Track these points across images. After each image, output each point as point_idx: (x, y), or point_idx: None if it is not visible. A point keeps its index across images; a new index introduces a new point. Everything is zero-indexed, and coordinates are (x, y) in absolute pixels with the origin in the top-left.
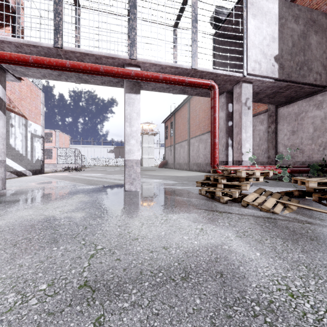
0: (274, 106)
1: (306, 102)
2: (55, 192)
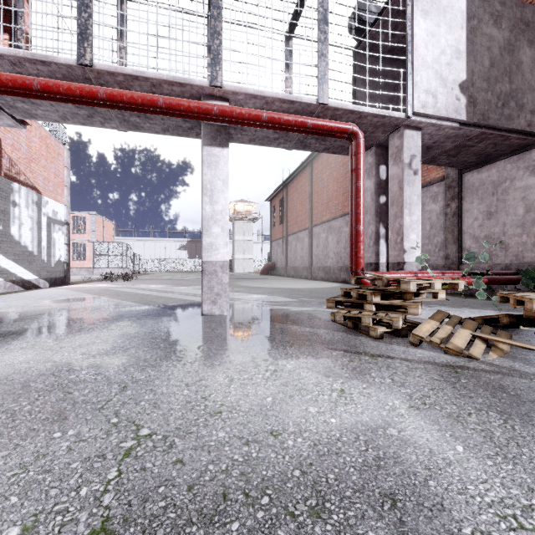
0: (455, 171)
1: (512, 163)
2: (81, 318)
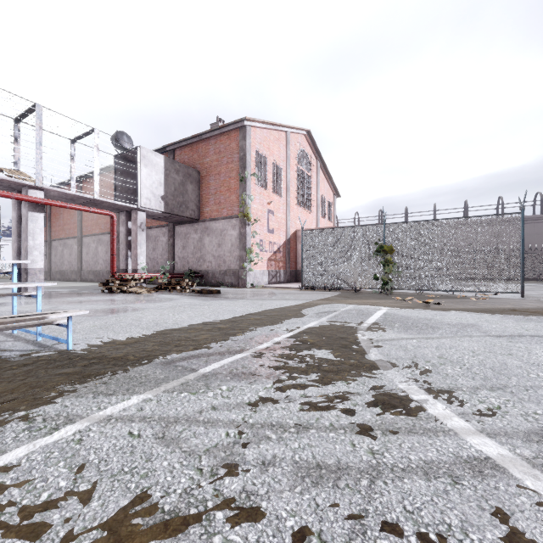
0: (172, 223)
1: (190, 227)
2: None
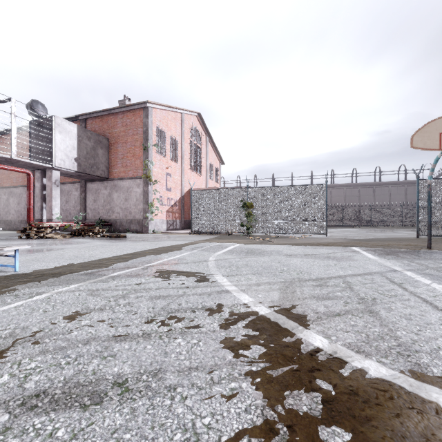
0: (84, 180)
1: (101, 184)
2: None
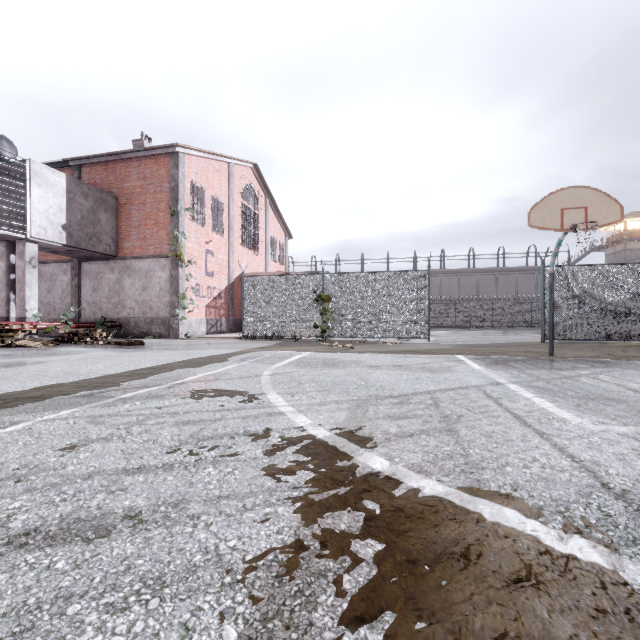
0: (77, 259)
1: (105, 264)
2: None
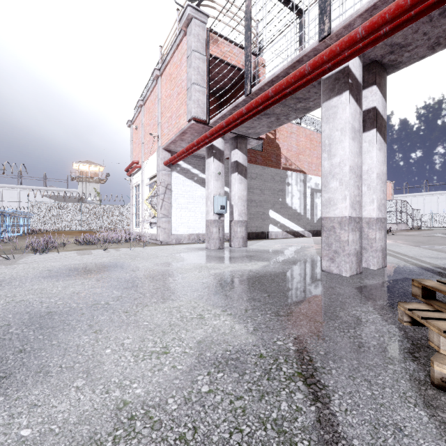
0: None
1: None
2: (257, 256)
